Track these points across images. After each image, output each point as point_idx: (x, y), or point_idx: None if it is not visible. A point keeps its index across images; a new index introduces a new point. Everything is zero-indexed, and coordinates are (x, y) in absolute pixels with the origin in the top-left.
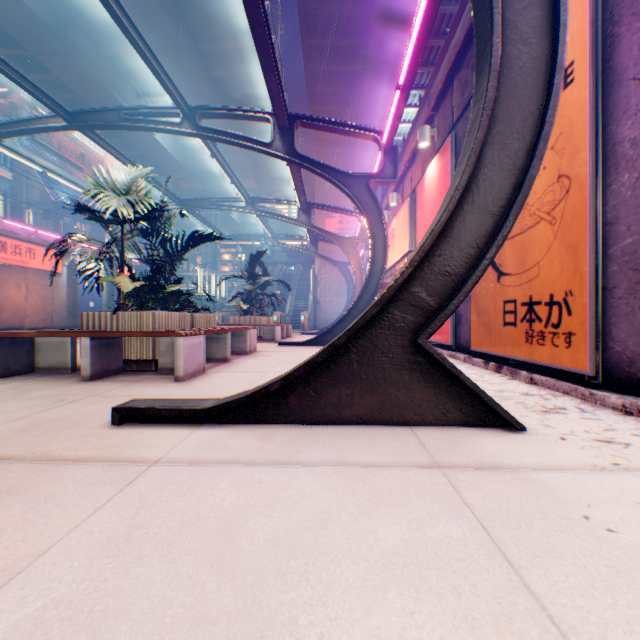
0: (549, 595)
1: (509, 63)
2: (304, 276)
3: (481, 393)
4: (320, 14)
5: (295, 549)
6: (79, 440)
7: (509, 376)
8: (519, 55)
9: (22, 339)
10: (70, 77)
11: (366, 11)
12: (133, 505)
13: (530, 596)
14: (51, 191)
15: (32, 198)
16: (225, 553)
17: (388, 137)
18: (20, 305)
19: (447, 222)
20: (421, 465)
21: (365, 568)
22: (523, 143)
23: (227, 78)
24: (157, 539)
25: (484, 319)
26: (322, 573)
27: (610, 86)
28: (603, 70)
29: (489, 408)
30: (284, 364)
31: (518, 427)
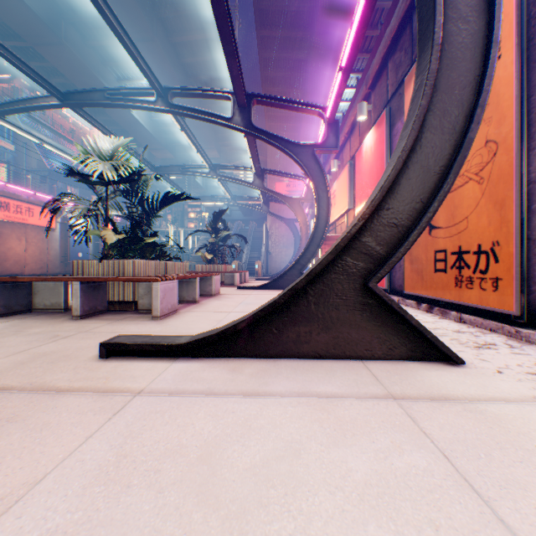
0: (524, 529)
1: (449, 39)
2: (257, 231)
3: (425, 331)
4: (272, 9)
5: (273, 479)
6: (71, 372)
7: (440, 315)
8: (458, 31)
9: (22, 283)
10: (62, 64)
11: (311, 7)
12: (121, 434)
13: (506, 530)
14: (46, 160)
15: (31, 166)
16: (208, 482)
17: (331, 112)
18: (21, 255)
19: (394, 180)
20: (377, 396)
21: (342, 499)
22: (462, 109)
23: (193, 64)
24: (144, 468)
25: (416, 266)
26: (302, 504)
27: (534, 61)
28: (527, 47)
29: (431, 344)
30: (244, 305)
31: (458, 361)
